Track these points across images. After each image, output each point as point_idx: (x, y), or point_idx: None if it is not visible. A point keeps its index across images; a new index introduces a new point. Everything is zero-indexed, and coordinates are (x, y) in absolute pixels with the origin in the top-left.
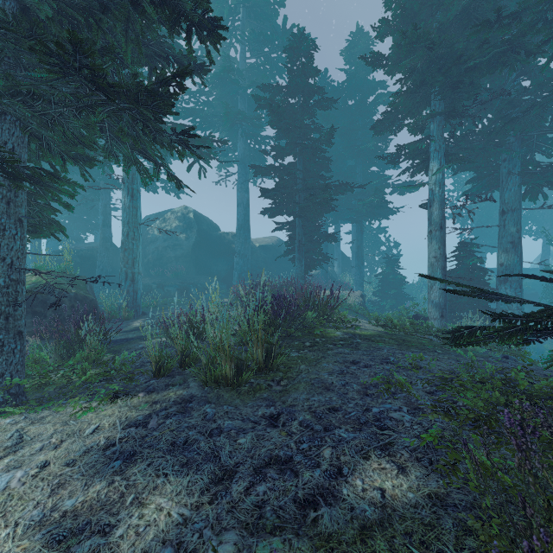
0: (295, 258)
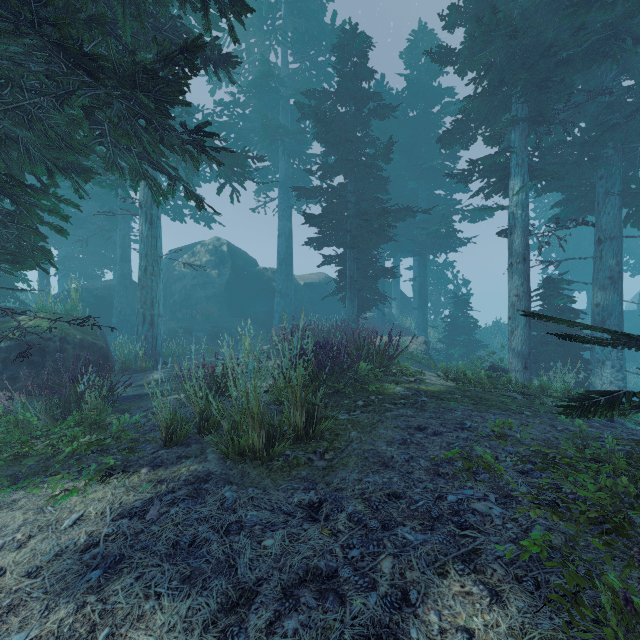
0: (345, 298)
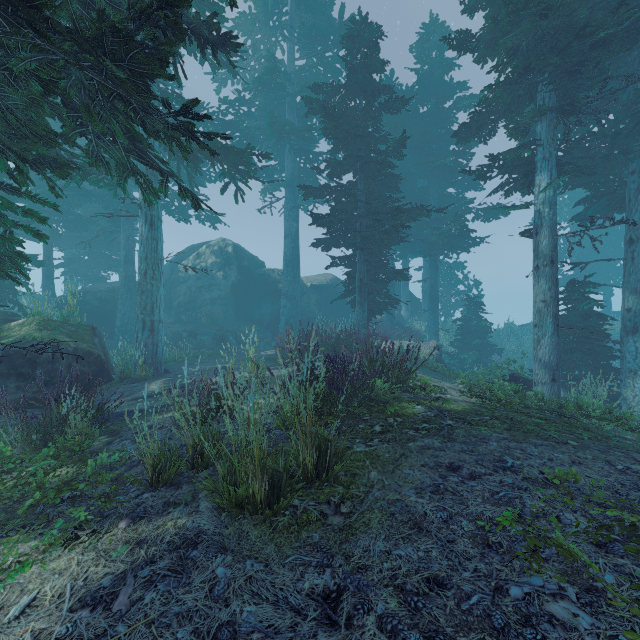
0: (354, 301)
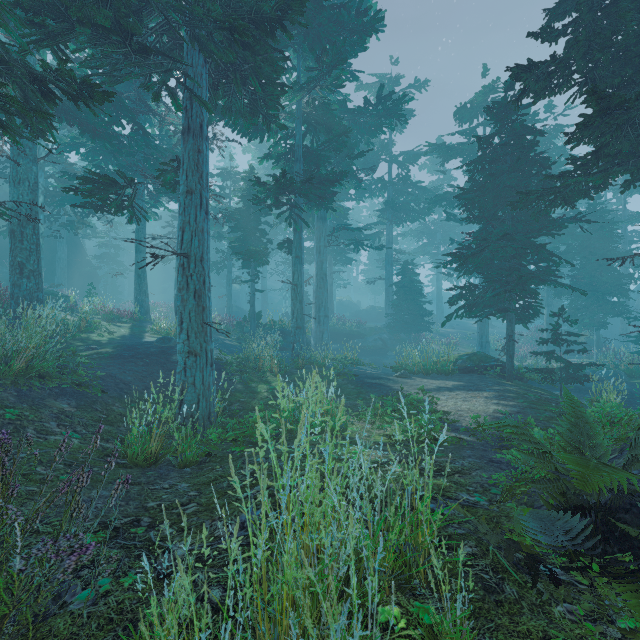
0: None
